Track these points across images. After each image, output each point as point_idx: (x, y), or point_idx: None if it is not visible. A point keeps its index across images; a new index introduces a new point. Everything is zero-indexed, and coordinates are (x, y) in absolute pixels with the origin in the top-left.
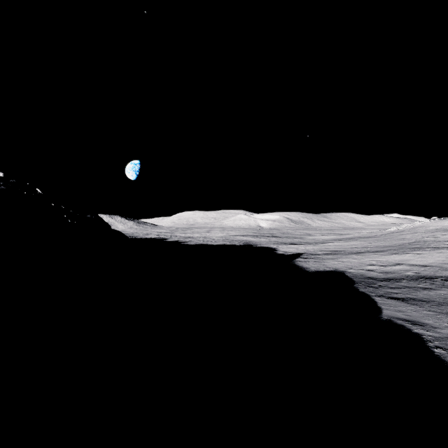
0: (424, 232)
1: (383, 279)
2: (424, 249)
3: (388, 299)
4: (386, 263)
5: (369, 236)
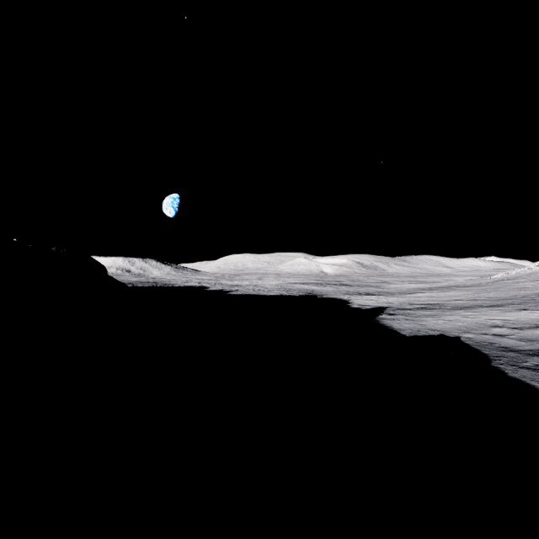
0: None
1: (532, 352)
2: None
3: None
4: (520, 324)
5: (470, 284)
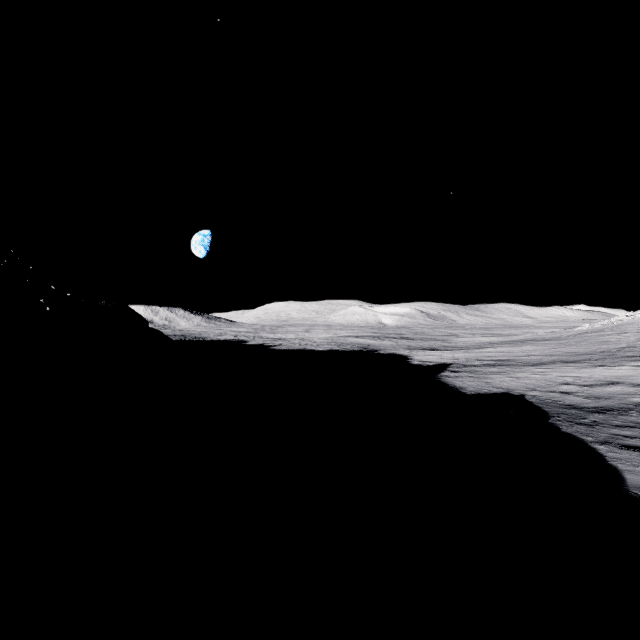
0: (637, 331)
1: (595, 409)
2: None
3: (623, 450)
4: (591, 381)
5: (549, 337)
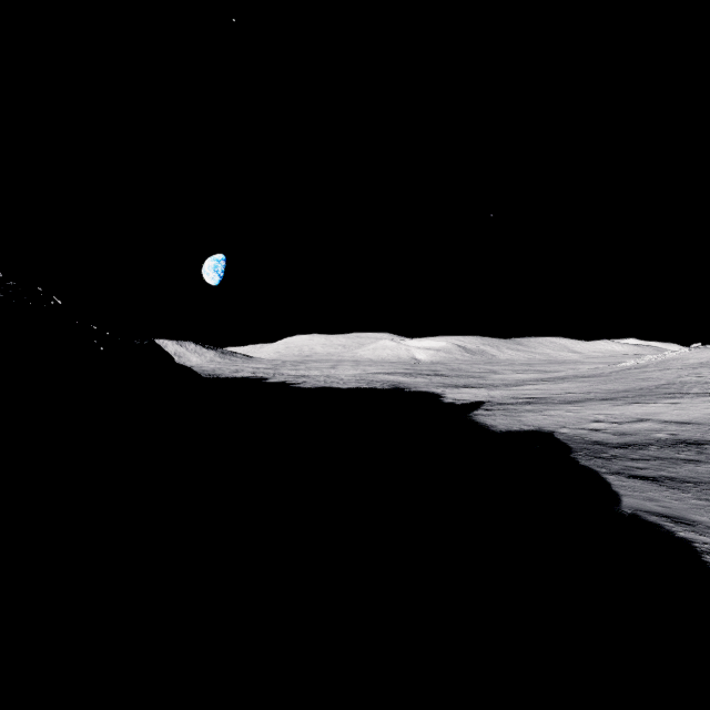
0: (681, 367)
1: (618, 445)
2: (682, 396)
3: (630, 479)
4: (622, 418)
5: (591, 374)
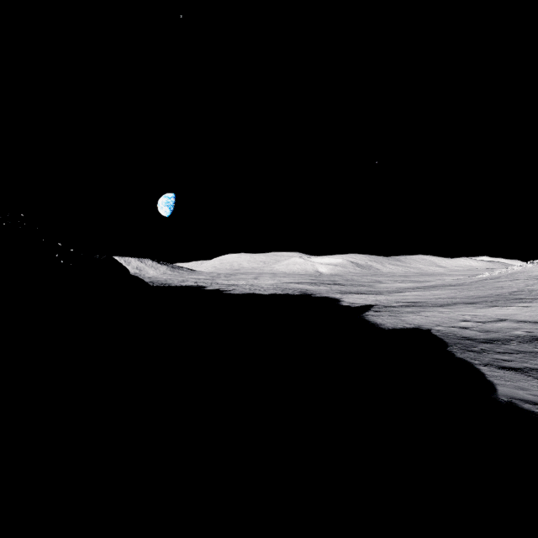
0: (527, 278)
1: (484, 340)
2: (531, 300)
3: (500, 370)
4: (485, 319)
5: (455, 283)
